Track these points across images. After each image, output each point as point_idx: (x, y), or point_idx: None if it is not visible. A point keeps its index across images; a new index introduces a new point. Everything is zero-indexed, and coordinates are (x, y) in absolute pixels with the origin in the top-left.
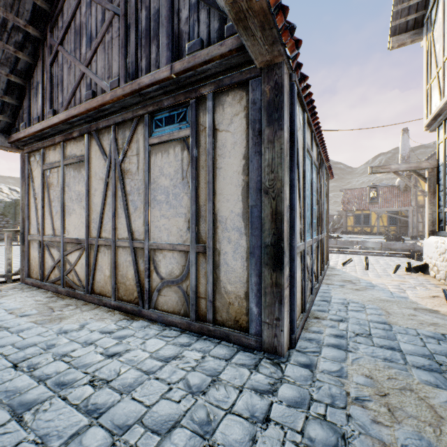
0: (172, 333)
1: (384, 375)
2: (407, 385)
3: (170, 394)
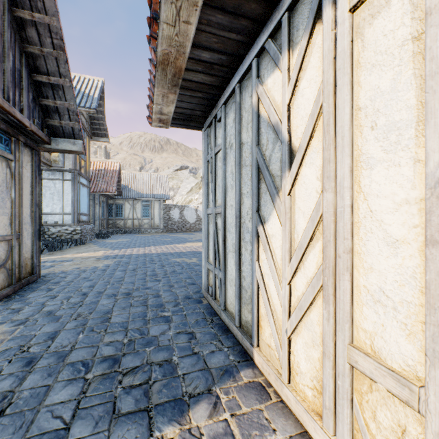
0: (17, 296)
1: (47, 270)
2: (52, 269)
3: (78, 282)
